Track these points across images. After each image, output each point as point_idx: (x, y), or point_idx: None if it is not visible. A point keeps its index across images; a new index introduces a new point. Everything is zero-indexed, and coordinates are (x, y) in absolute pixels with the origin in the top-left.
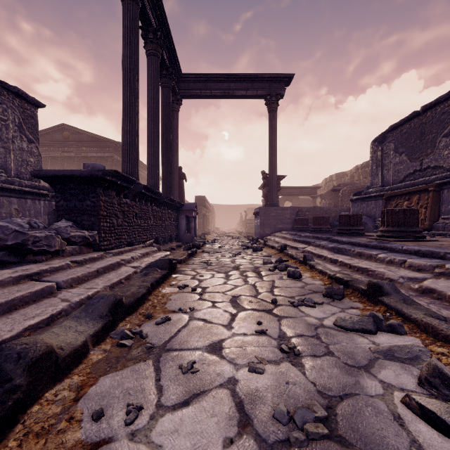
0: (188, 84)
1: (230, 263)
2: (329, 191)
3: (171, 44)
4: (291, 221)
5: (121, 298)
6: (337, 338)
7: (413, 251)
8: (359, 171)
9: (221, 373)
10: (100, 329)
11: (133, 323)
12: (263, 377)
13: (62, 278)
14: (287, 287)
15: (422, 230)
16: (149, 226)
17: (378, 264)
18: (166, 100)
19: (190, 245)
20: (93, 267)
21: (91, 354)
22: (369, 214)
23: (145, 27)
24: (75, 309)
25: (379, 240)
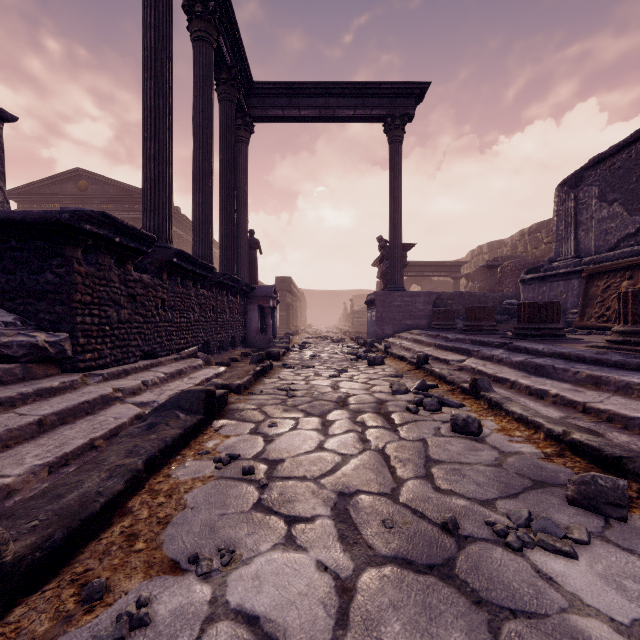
0: (264, 99)
1: (331, 391)
2: (480, 269)
3: (234, 30)
4: (425, 315)
5: None
6: None
7: None
8: (526, 239)
9: None
10: None
11: (25, 637)
12: None
13: None
14: (463, 462)
15: None
16: (191, 322)
17: None
18: (227, 121)
19: (261, 355)
20: (34, 413)
21: None
22: None
23: None
24: None
25: (618, 349)
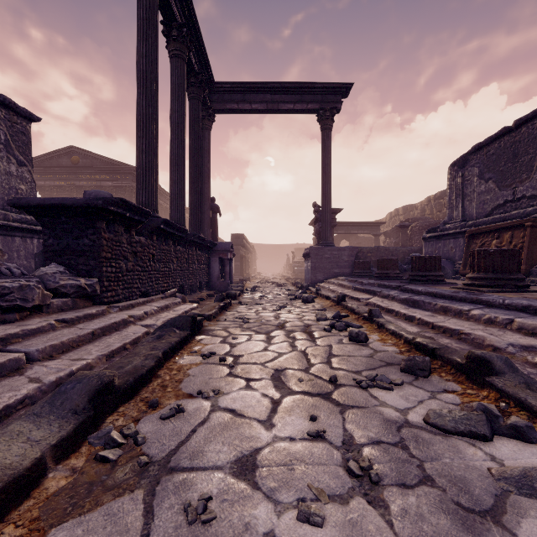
0: (223, 95)
1: (274, 319)
2: (395, 228)
3: (200, 45)
4: (349, 265)
5: (111, 379)
6: (434, 448)
7: (520, 306)
8: (432, 204)
9: (251, 522)
10: (71, 433)
11: (128, 417)
12: (322, 535)
13: (38, 346)
14: (350, 355)
15: (525, 278)
16: (171, 270)
17: (473, 324)
18: (195, 115)
19: (223, 295)
20: (88, 328)
21: (49, 479)
22: (447, 256)
23: (167, 21)
24: (48, 394)
25: (467, 289)
